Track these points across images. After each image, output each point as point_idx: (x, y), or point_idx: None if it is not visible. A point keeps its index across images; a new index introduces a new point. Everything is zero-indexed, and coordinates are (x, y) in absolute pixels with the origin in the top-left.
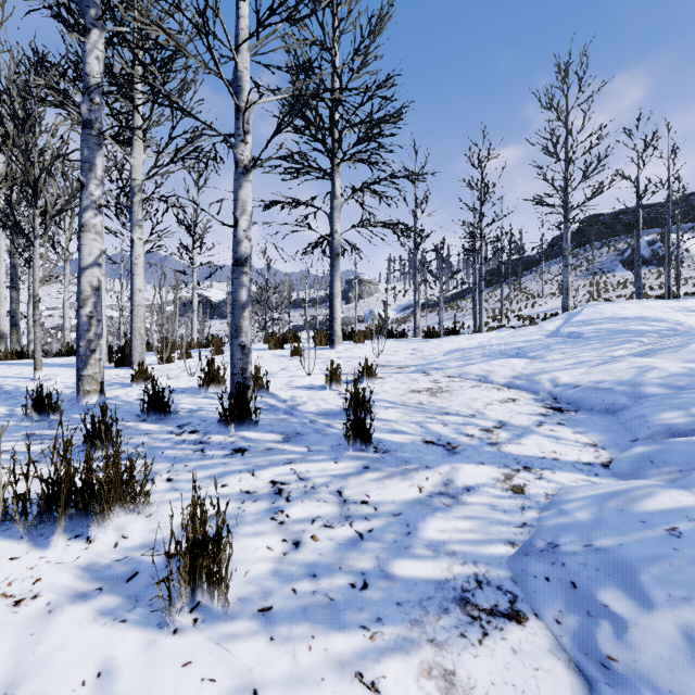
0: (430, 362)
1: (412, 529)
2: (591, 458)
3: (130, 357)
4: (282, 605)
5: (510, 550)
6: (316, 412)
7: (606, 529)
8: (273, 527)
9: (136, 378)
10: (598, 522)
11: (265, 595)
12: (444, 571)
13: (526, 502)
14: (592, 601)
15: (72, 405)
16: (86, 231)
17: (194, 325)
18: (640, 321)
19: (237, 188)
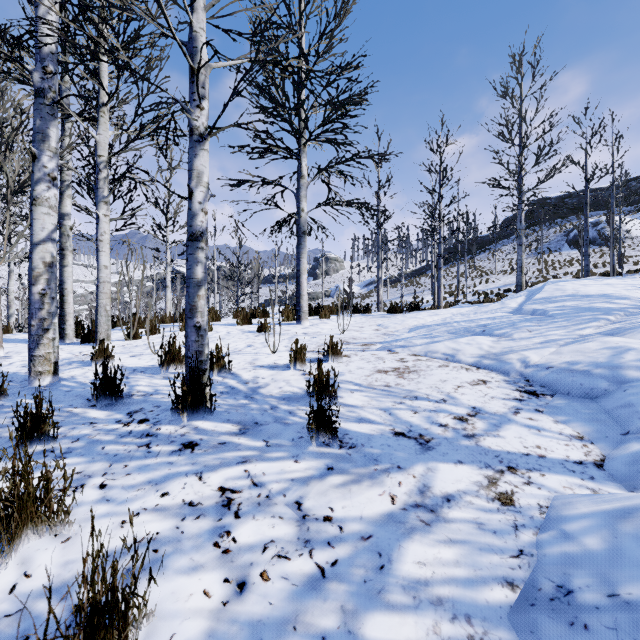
0: (395, 339)
1: (385, 560)
2: (581, 455)
3: (96, 334)
4: None
5: (510, 594)
6: (278, 395)
7: (630, 568)
8: (214, 558)
9: (95, 357)
10: (617, 556)
11: None
12: (430, 633)
13: (518, 517)
14: None
15: (22, 387)
16: (38, 205)
17: (168, 300)
18: (604, 299)
19: (192, 157)
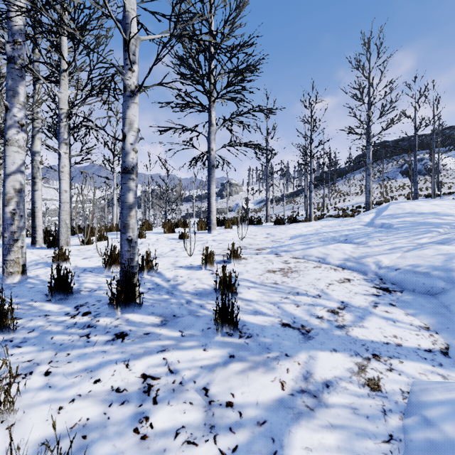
0: (280, 245)
1: (277, 446)
2: (429, 344)
3: (58, 241)
4: None
5: None
6: (192, 291)
7: None
8: (133, 444)
9: (56, 259)
10: None
11: None
12: None
13: (385, 402)
14: None
15: None
16: (9, 145)
17: (114, 214)
18: (434, 216)
19: (125, 108)
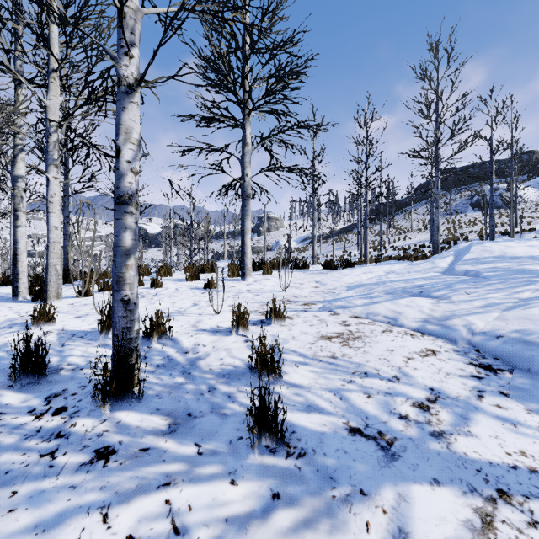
0: (335, 298)
1: None
2: None
3: (46, 292)
4: None
5: None
6: (218, 371)
7: None
8: None
9: (36, 320)
10: None
11: None
12: None
13: None
14: None
15: None
16: None
17: None
18: (533, 261)
19: (119, 110)
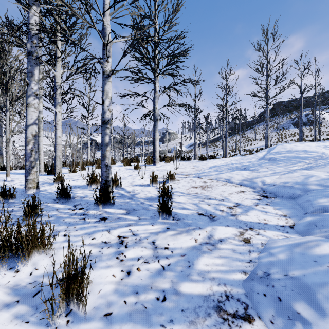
0: (202, 172)
1: (191, 264)
2: (284, 223)
3: (55, 170)
4: (118, 311)
5: (244, 276)
6: (144, 198)
7: (295, 265)
8: (116, 262)
9: (56, 180)
10: (291, 261)
11: (109, 305)
12: (208, 289)
13: (251, 248)
14: (290, 309)
15: (22, 194)
16: (29, 107)
17: (88, 154)
18: (304, 152)
19: (103, 85)
